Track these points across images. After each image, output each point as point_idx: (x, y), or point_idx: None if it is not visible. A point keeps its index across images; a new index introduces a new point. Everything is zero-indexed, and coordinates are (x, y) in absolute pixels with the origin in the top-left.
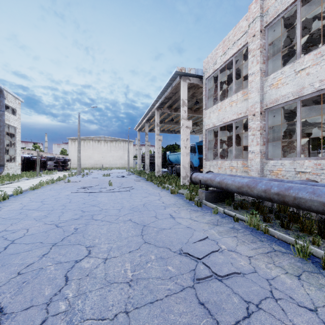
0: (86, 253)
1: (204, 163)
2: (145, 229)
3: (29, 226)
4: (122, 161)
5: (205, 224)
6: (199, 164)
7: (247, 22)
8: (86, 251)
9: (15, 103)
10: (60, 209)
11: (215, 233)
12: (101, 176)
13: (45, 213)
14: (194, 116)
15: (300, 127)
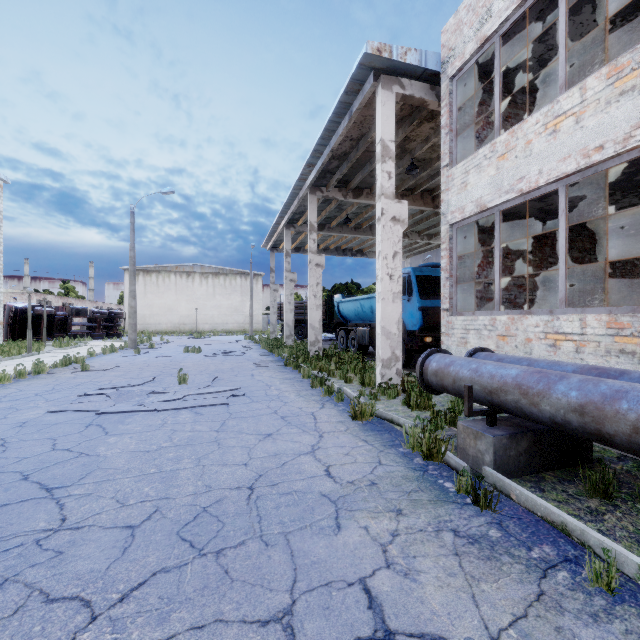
0: None
1: (445, 323)
2: None
3: None
4: (238, 317)
5: None
6: (422, 325)
7: None
8: None
9: None
10: None
11: None
12: (180, 352)
13: None
14: None
15: None
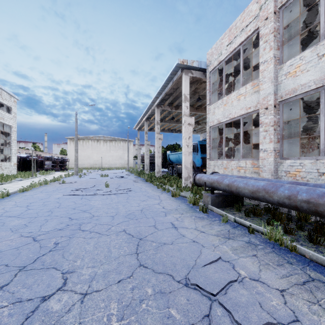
0: (60, 284)
1: (208, 163)
2: (142, 244)
3: (1, 239)
4: (121, 161)
5: (214, 237)
6: (202, 164)
7: (258, 5)
8: (60, 280)
9: (11, 101)
10: (44, 216)
11: (229, 251)
12: (99, 176)
13: (26, 221)
14: (196, 114)
15: (324, 120)
